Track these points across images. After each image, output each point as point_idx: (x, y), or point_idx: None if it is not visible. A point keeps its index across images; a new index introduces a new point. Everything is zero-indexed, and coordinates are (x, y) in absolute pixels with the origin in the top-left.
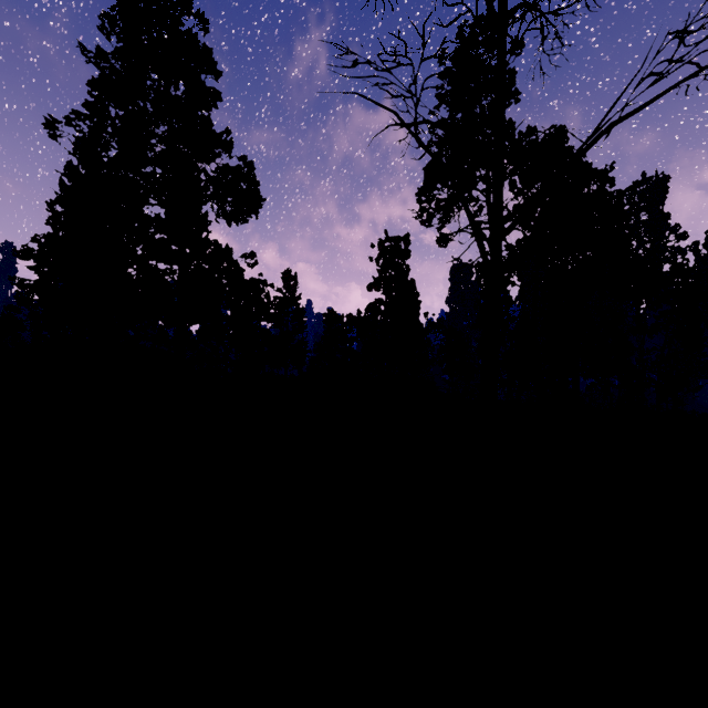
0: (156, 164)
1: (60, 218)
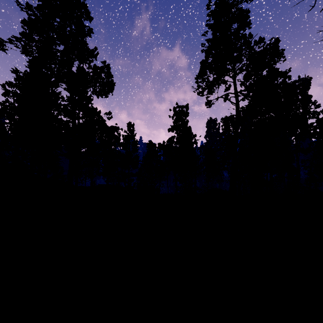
0: (56, 63)
1: (9, 93)
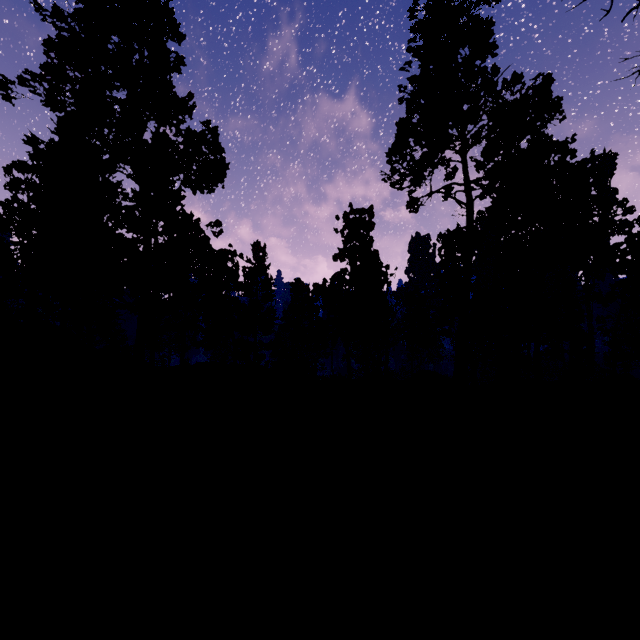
0: (113, 125)
1: (19, 184)
